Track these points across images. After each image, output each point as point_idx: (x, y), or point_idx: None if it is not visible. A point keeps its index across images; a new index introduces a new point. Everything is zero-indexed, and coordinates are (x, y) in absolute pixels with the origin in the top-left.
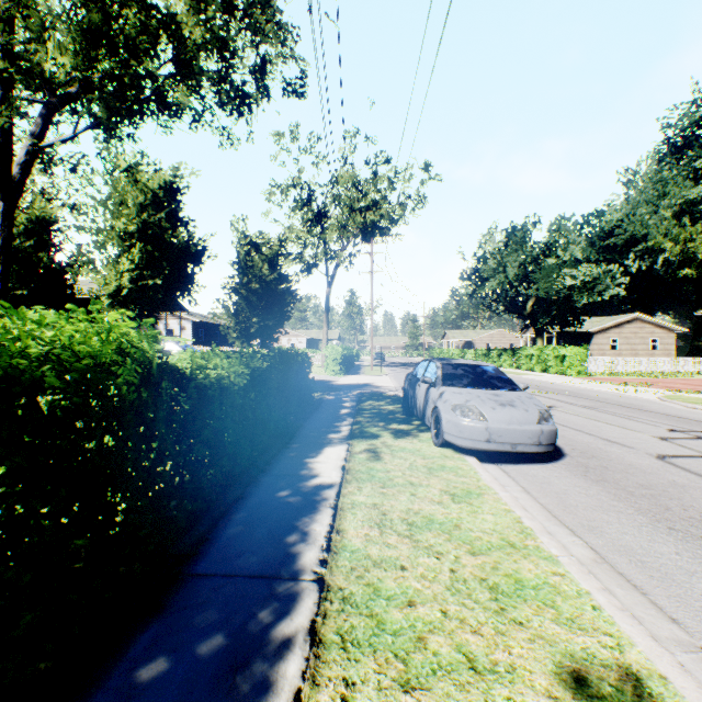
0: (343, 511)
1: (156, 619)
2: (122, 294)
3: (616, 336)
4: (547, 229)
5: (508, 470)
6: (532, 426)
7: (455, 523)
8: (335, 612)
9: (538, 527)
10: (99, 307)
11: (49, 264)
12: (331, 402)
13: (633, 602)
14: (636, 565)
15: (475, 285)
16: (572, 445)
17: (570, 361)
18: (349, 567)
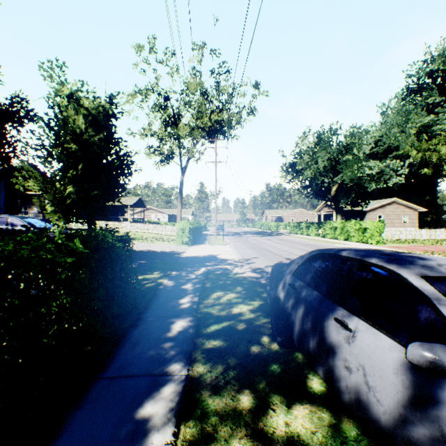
0: None
1: None
2: None
3: (381, 213)
4: (344, 135)
5: None
6: None
7: None
8: None
9: None
10: None
11: None
12: (166, 294)
13: None
14: None
15: (292, 175)
16: None
17: (371, 232)
18: None
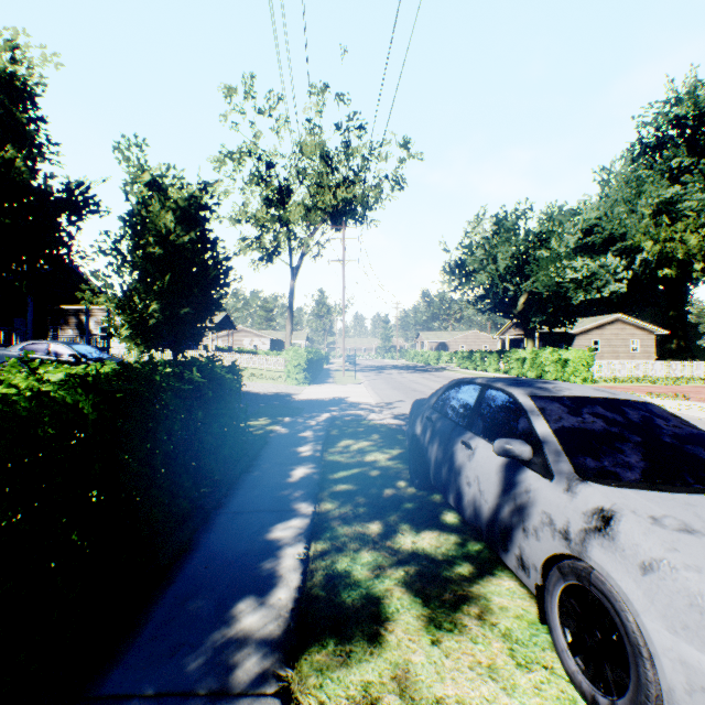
0: None
1: None
2: None
3: (598, 337)
4: (538, 219)
5: None
6: None
7: None
8: None
9: None
10: None
11: None
12: (281, 442)
13: None
14: None
15: (459, 280)
16: None
17: (575, 366)
18: None
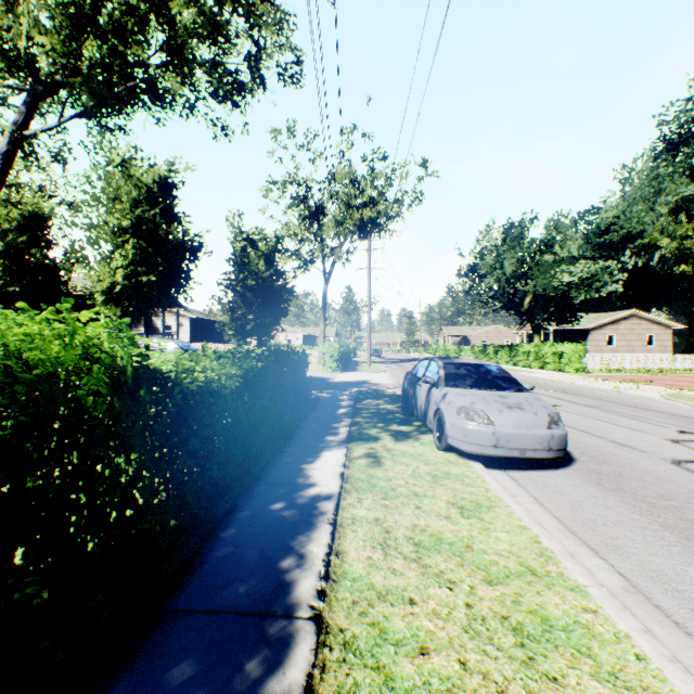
0: (343, 528)
1: (125, 672)
2: (115, 291)
3: (613, 332)
4: (545, 226)
5: (516, 477)
6: (542, 430)
7: (467, 543)
8: (335, 663)
9: (558, 548)
10: (68, 305)
11: (43, 261)
12: (329, 400)
13: (678, 646)
14: (673, 595)
15: (472, 282)
16: (580, 449)
17: (569, 358)
18: (350, 601)
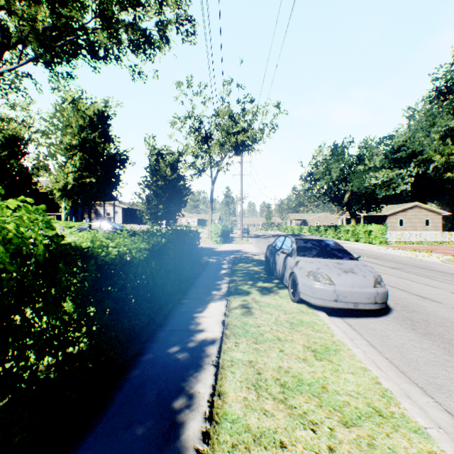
0: (224, 370)
1: None
2: (68, 188)
3: (403, 217)
4: (358, 146)
5: (351, 323)
6: (370, 288)
7: (322, 384)
8: None
9: (395, 388)
10: None
11: (18, 168)
12: (214, 264)
13: None
14: None
15: (310, 184)
16: (394, 300)
17: (375, 234)
18: (230, 444)
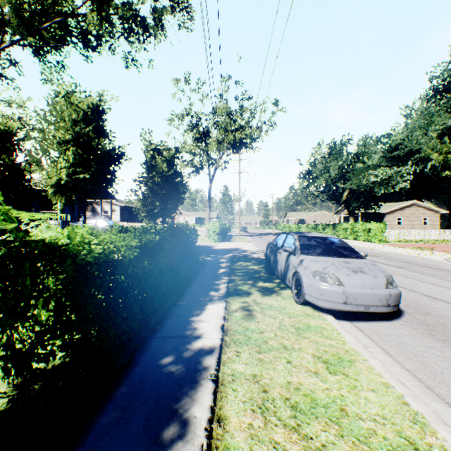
0: (224, 387)
1: None
2: (61, 185)
3: (400, 215)
4: (356, 144)
5: (362, 327)
6: (381, 290)
7: (340, 406)
8: None
9: (427, 411)
10: None
11: (10, 164)
12: (212, 262)
13: None
14: None
15: (308, 182)
16: (404, 302)
17: (374, 232)
18: None
